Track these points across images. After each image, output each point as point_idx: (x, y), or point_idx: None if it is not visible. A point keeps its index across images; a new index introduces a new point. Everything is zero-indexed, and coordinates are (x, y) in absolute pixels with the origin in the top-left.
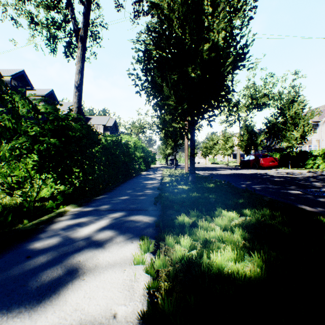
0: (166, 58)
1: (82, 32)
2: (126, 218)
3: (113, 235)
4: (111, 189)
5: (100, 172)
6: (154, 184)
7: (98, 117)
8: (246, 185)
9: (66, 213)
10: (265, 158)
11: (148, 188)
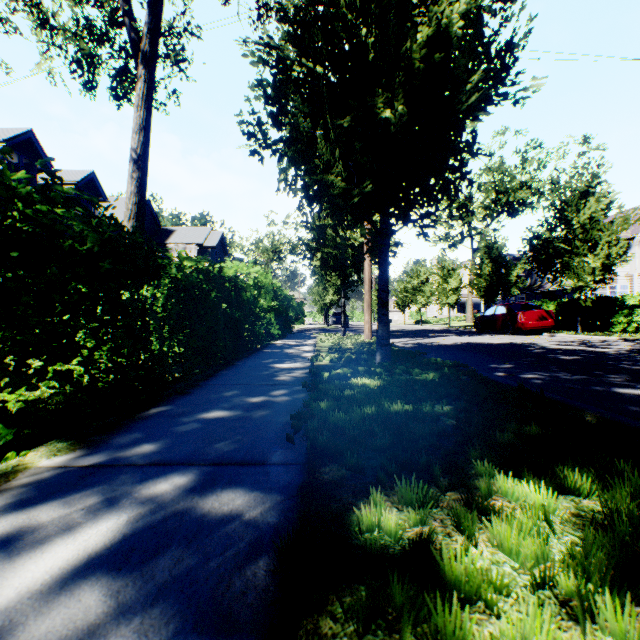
0: (323, 75)
1: (145, 44)
2: (188, 505)
3: (102, 619)
4: (189, 385)
5: (162, 346)
6: (295, 370)
7: (188, 228)
8: (504, 371)
9: (12, 477)
10: (528, 312)
11: (279, 384)
